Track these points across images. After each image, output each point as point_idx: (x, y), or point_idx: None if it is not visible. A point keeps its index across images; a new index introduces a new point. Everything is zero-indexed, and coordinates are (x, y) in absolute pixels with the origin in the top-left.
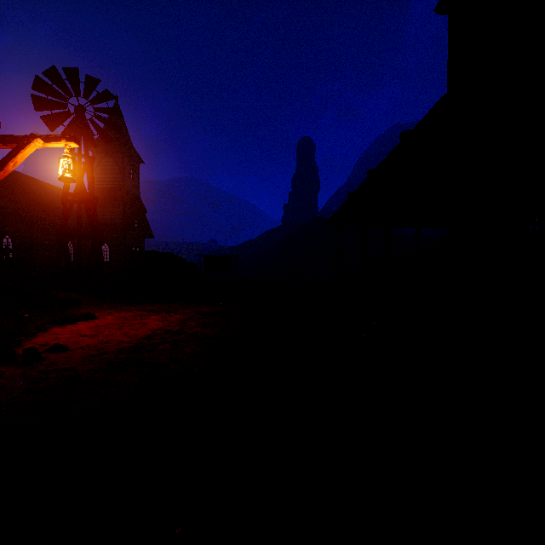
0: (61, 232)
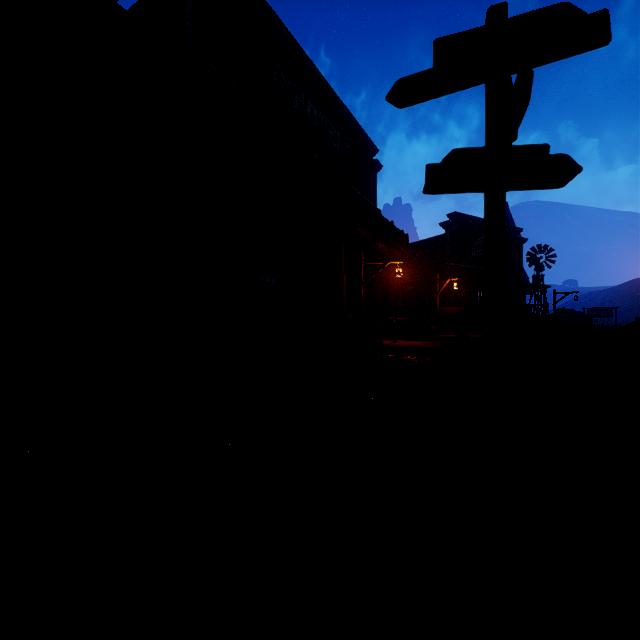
0: (534, 305)
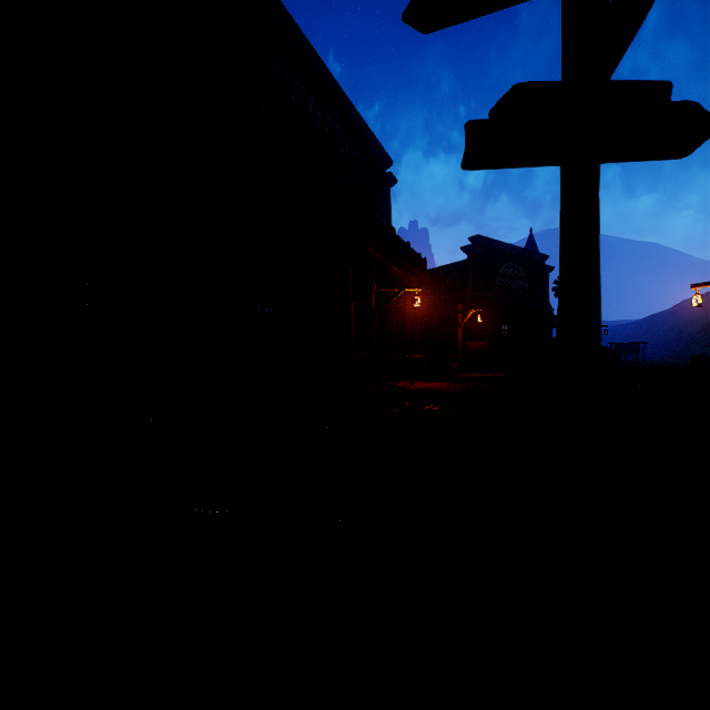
0: None
